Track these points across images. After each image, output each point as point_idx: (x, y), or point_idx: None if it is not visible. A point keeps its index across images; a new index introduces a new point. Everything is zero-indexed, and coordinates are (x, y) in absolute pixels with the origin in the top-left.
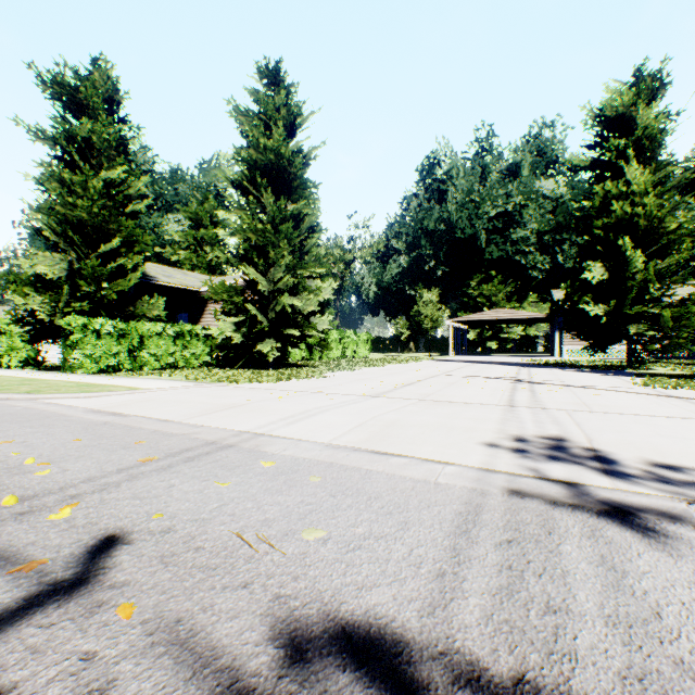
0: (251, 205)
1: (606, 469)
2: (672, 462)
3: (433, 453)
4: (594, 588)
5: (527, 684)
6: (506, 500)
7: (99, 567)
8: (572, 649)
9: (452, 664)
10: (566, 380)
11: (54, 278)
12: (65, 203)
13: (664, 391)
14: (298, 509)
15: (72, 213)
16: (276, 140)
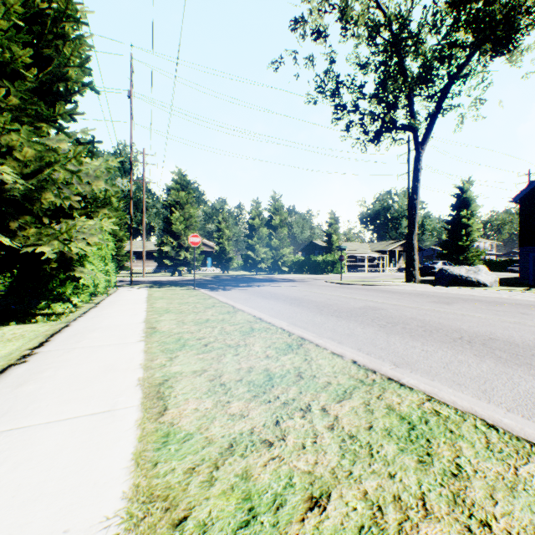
0: None
1: None
2: None
3: None
4: None
5: None
6: None
7: None
8: None
9: None
10: None
11: None
12: None
13: None
14: None
15: None
16: None
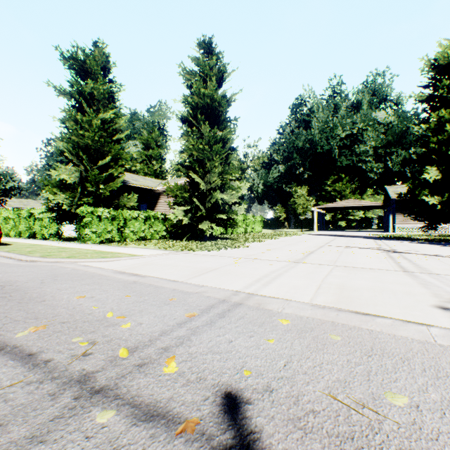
0: (193, 133)
1: None
2: None
3: (404, 314)
4: None
5: None
6: None
7: (247, 430)
8: None
9: None
10: (420, 250)
11: (71, 182)
12: (78, 134)
13: None
14: (354, 370)
15: (82, 141)
16: (211, 89)
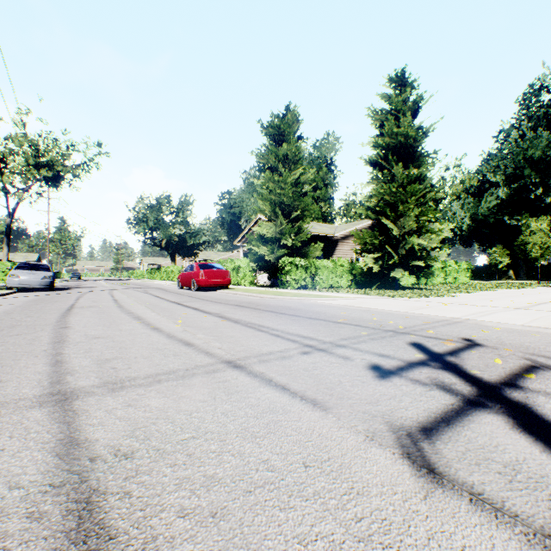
0: (383, 176)
1: None
2: None
3: None
4: None
5: None
6: None
7: (476, 343)
8: None
9: None
10: None
11: (269, 236)
12: (275, 194)
13: None
14: (541, 341)
15: (277, 198)
16: (405, 127)
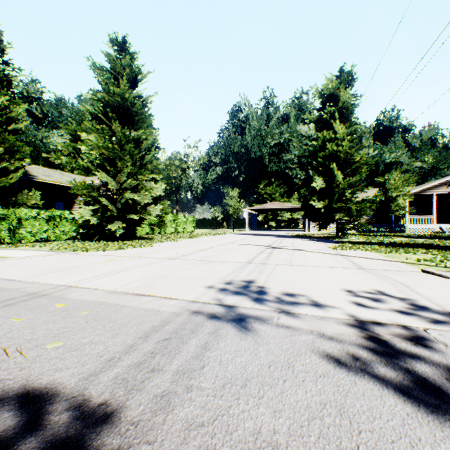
0: (105, 131)
1: (258, 297)
2: (295, 291)
3: (172, 293)
4: (186, 358)
5: (105, 405)
6: (187, 317)
7: None
8: (144, 387)
9: (75, 401)
10: (296, 246)
11: None
12: None
13: (340, 252)
14: (57, 331)
15: None
16: (121, 89)
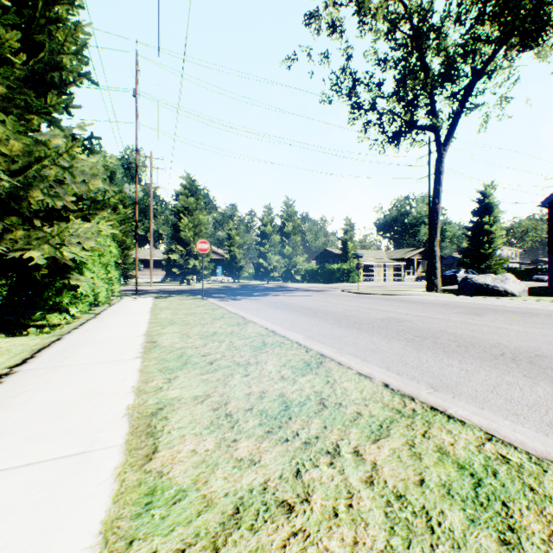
0: None
1: None
2: None
3: None
4: None
5: None
6: None
7: None
8: None
9: None
10: None
11: None
12: None
13: None
14: None
15: None
16: None
